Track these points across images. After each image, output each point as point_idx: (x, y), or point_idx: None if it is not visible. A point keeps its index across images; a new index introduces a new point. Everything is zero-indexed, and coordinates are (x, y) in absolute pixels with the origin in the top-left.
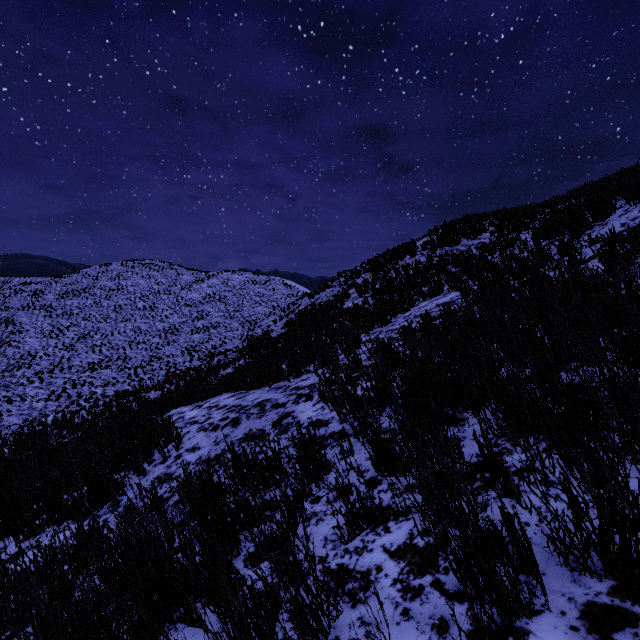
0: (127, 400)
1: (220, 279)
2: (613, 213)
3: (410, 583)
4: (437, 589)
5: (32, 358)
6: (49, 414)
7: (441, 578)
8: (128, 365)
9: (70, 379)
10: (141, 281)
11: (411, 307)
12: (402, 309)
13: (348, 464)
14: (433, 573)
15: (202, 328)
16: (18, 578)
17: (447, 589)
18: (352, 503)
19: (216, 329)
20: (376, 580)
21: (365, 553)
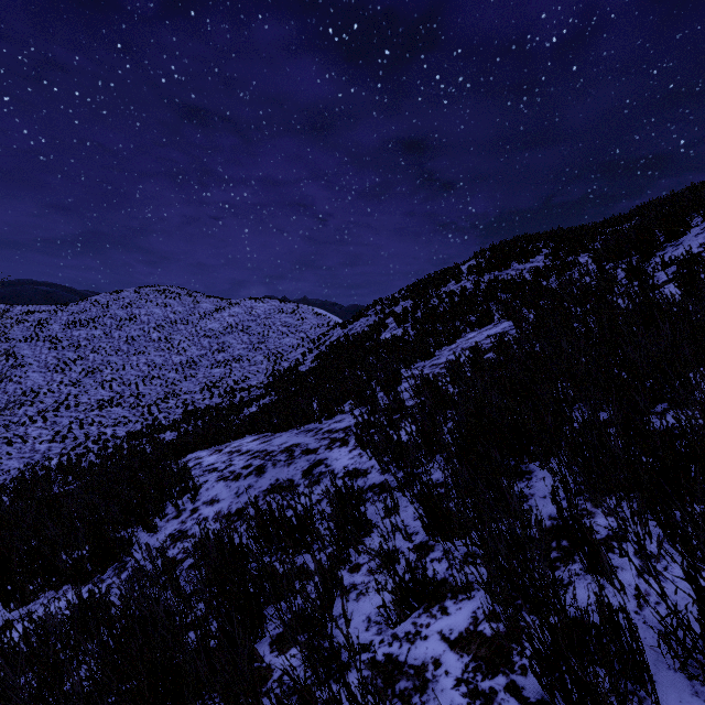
0: (140, 442)
1: (243, 307)
2: (688, 232)
3: (478, 685)
4: (514, 696)
5: (35, 395)
6: (53, 457)
7: (518, 680)
8: (141, 403)
9: (77, 418)
10: (156, 310)
11: (457, 338)
12: (447, 341)
13: (393, 525)
14: (507, 673)
15: (223, 362)
16: (5, 658)
17: (527, 696)
18: (401, 577)
19: (239, 363)
20: (434, 679)
21: (418, 641)
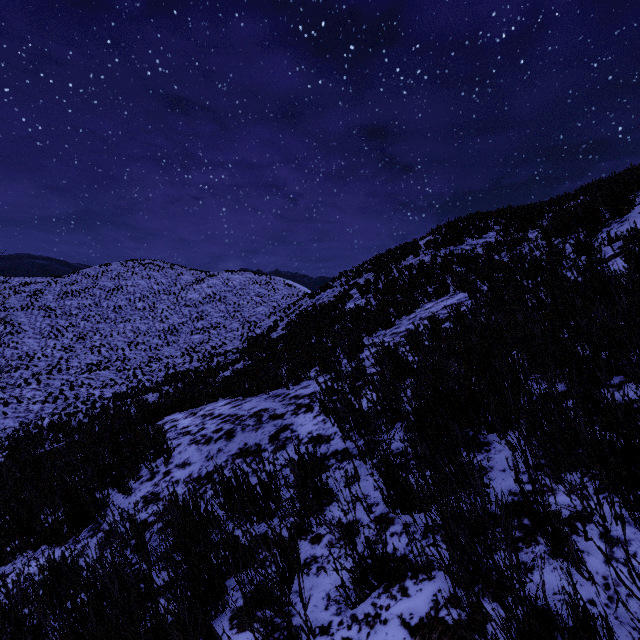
0: (125, 402)
1: (220, 279)
2: (632, 209)
3: None
4: None
5: (30, 359)
6: (45, 417)
7: None
8: (127, 366)
9: (68, 380)
10: (141, 281)
11: (416, 308)
12: (407, 311)
13: (354, 496)
14: None
15: (202, 329)
16: None
17: None
18: (361, 556)
19: (216, 330)
20: None
21: (378, 625)
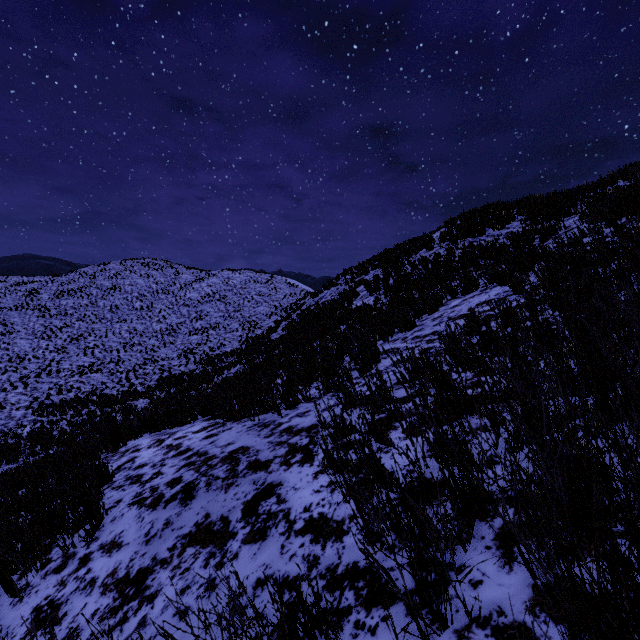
0: (112, 409)
1: (220, 278)
2: None
3: None
4: None
5: (20, 361)
6: (26, 425)
7: None
8: (120, 369)
9: (57, 384)
10: (139, 280)
11: (438, 306)
12: (428, 309)
13: None
14: None
15: (200, 329)
16: None
17: None
18: None
19: (215, 330)
20: None
21: None
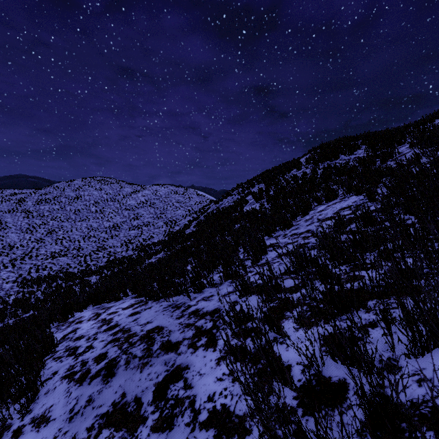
0: (73, 283)
1: (151, 190)
2: None
3: None
4: None
5: (10, 248)
6: (12, 294)
7: None
8: (80, 254)
9: (35, 265)
10: (94, 192)
11: (308, 211)
12: (301, 212)
13: None
14: None
15: (137, 226)
16: None
17: None
18: None
19: (147, 227)
20: None
21: None
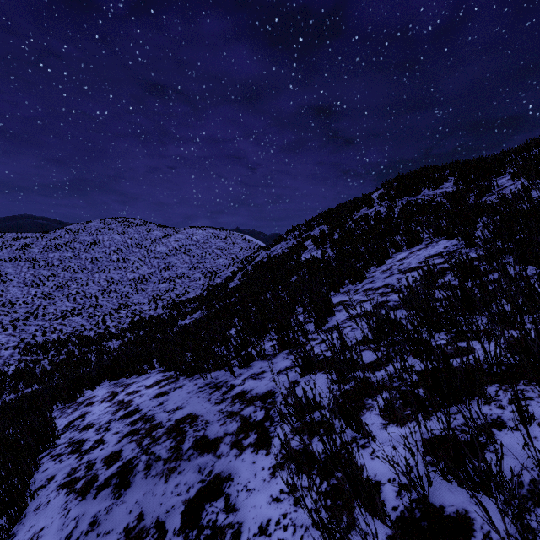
0: (88, 349)
1: (186, 234)
2: None
3: None
4: None
5: (11, 306)
6: (12, 363)
7: None
8: (98, 313)
9: (42, 326)
10: (116, 236)
11: (384, 259)
12: (376, 261)
13: None
14: None
15: (168, 278)
16: None
17: None
18: None
19: (181, 279)
20: None
21: None
